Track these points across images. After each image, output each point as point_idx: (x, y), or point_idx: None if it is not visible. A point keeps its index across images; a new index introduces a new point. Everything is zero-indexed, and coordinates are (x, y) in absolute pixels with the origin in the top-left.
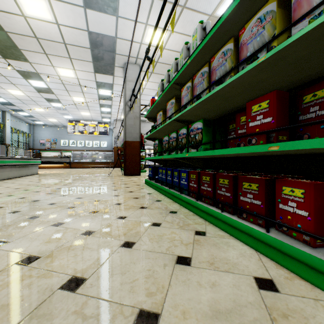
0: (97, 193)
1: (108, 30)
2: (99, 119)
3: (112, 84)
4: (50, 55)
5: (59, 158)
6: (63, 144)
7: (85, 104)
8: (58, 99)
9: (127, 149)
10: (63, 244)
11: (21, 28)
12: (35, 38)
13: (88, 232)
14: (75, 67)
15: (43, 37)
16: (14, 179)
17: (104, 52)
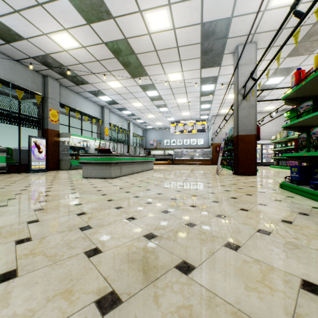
0: (230, 197)
1: (223, 12)
2: (197, 117)
3: (216, 76)
4: (164, 64)
5: (164, 155)
6: (166, 143)
7: (186, 104)
8: (165, 104)
9: (239, 144)
10: (295, 311)
11: (146, 46)
12: (154, 52)
13: (309, 284)
14: (183, 68)
15: (160, 48)
16: (140, 174)
17: (214, 41)
